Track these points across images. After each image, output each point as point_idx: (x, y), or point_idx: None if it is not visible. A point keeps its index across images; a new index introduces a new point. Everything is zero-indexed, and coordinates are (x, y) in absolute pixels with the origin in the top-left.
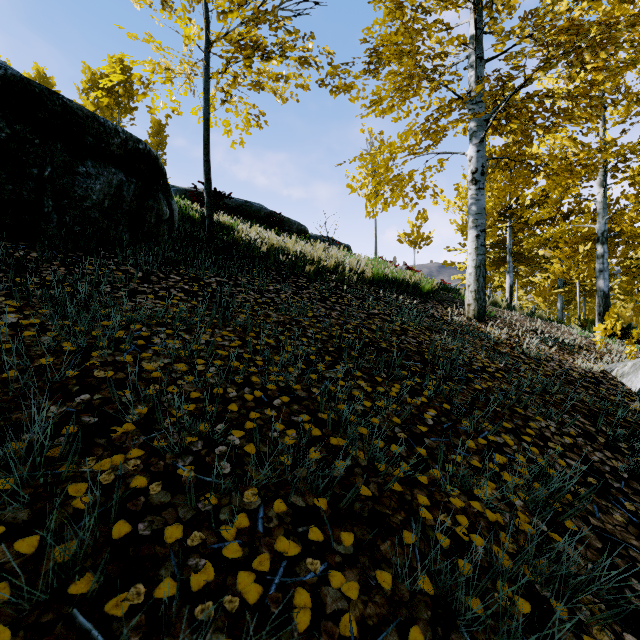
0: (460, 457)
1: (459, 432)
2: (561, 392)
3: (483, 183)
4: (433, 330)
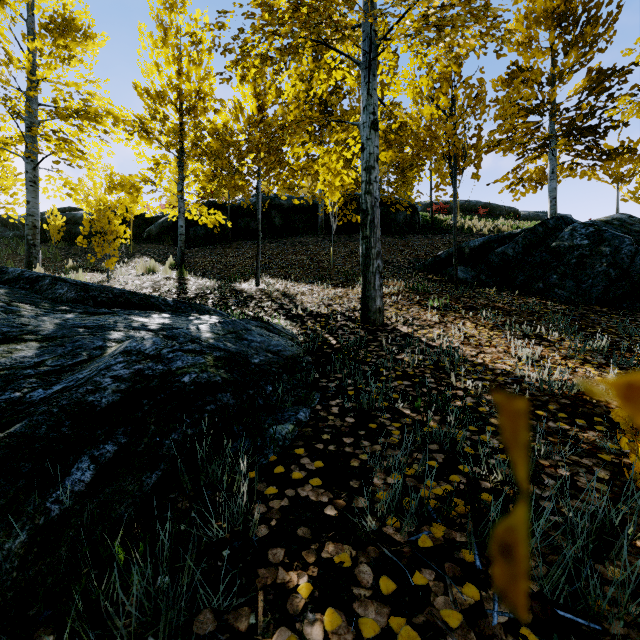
0: None
1: None
2: None
3: (553, 177)
4: None
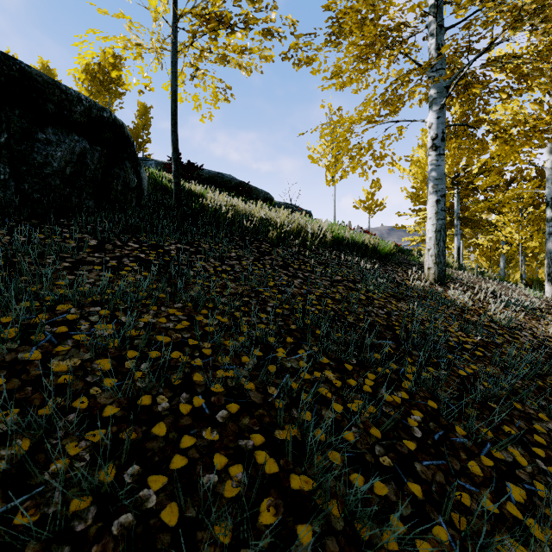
0: (467, 496)
1: (455, 447)
2: (551, 373)
3: (443, 149)
4: (398, 297)
